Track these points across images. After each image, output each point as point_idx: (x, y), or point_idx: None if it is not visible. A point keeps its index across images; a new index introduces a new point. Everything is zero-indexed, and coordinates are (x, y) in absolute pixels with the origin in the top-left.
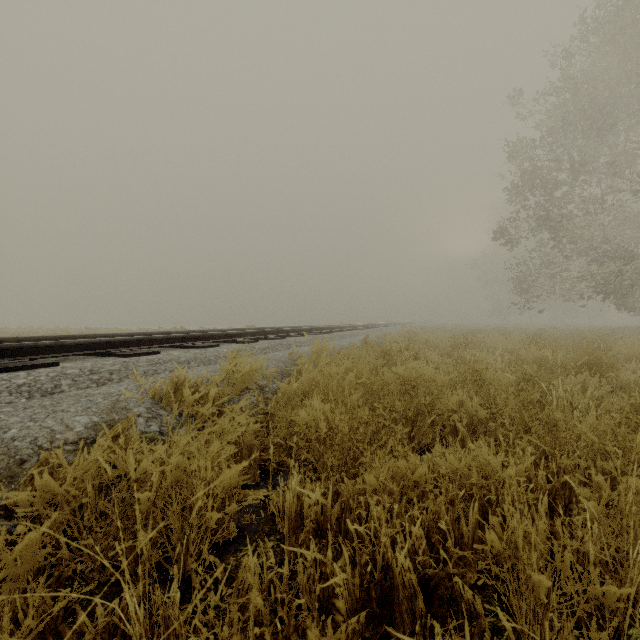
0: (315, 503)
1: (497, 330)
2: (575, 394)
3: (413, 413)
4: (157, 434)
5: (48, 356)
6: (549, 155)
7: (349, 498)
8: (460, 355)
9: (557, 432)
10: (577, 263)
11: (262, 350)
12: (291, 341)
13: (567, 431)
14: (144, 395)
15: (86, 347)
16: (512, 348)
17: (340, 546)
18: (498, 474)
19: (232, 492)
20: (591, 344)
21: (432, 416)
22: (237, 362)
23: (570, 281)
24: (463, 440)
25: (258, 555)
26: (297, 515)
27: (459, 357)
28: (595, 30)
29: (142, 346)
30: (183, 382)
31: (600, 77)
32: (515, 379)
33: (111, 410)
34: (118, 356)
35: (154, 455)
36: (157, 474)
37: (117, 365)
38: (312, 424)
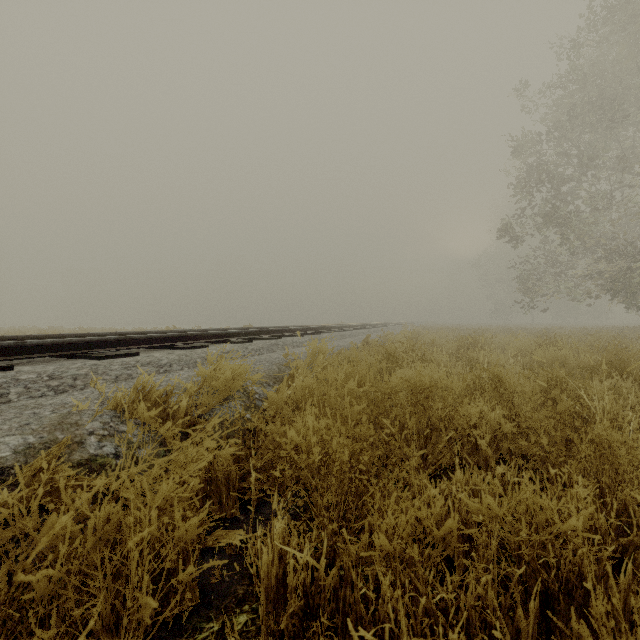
0: (303, 567)
1: (501, 330)
2: (613, 403)
3: (426, 428)
4: (111, 457)
5: (5, 358)
6: (555, 150)
7: (350, 567)
8: (470, 356)
9: (610, 455)
10: (580, 262)
11: (255, 351)
12: (288, 341)
13: (628, 456)
14: (104, 406)
15: (53, 348)
16: (524, 349)
17: (337, 637)
18: (557, 527)
19: (193, 545)
20: (606, 344)
21: (449, 431)
22: (218, 366)
23: (576, 280)
24: (486, 460)
25: (224, 639)
26: (278, 581)
27: (469, 359)
28: (603, 20)
29: (121, 347)
30: (150, 391)
31: (608, 69)
32: (539, 385)
33: (56, 427)
34: (90, 358)
35: (80, 500)
36: (67, 538)
37: (84, 369)
38: (302, 448)
